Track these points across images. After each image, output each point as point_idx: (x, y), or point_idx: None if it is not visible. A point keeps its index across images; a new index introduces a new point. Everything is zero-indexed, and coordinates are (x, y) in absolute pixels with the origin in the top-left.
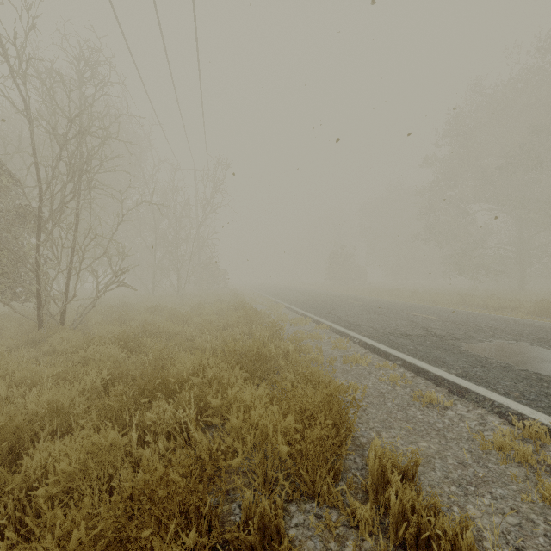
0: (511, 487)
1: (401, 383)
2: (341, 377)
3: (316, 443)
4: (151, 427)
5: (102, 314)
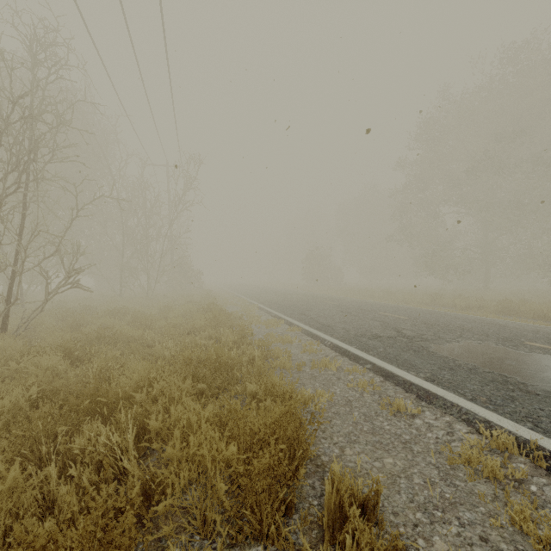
0: (480, 509)
1: (370, 389)
2: (308, 384)
3: (264, 475)
4: (79, 456)
5: (57, 318)
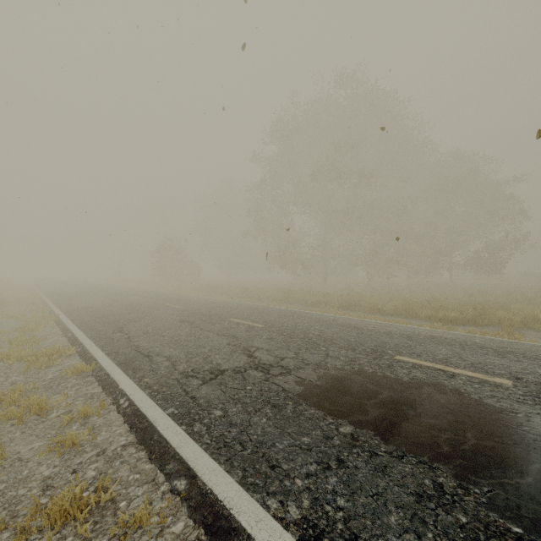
0: None
1: None
2: None
3: None
4: None
5: None
